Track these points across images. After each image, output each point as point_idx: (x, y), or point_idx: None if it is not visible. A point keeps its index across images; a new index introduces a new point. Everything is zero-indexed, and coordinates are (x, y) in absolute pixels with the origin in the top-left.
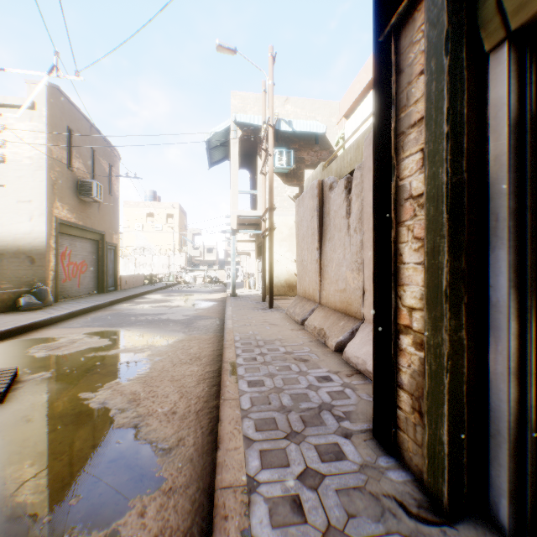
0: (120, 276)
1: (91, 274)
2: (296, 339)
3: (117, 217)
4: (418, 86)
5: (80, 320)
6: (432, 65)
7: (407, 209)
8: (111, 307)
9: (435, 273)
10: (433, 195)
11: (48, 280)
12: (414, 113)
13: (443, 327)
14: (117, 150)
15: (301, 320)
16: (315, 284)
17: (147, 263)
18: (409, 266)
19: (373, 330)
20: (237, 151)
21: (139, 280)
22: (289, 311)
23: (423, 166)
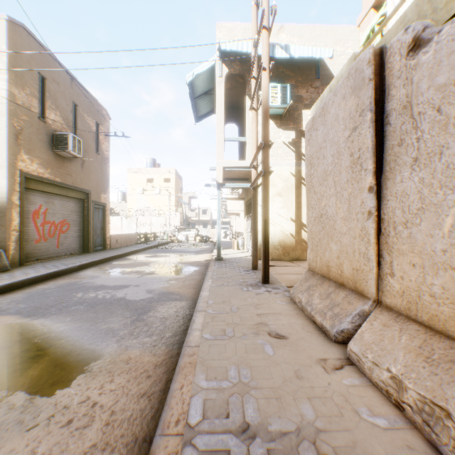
0: (110, 235)
1: (75, 234)
2: (361, 434)
3: (105, 177)
4: None
5: (12, 296)
6: None
7: None
8: (77, 272)
9: None
10: None
11: (8, 241)
12: None
13: None
14: (106, 109)
15: (334, 332)
16: (363, 261)
17: (146, 223)
18: None
19: None
20: (223, 92)
21: (132, 239)
22: (299, 298)
23: None
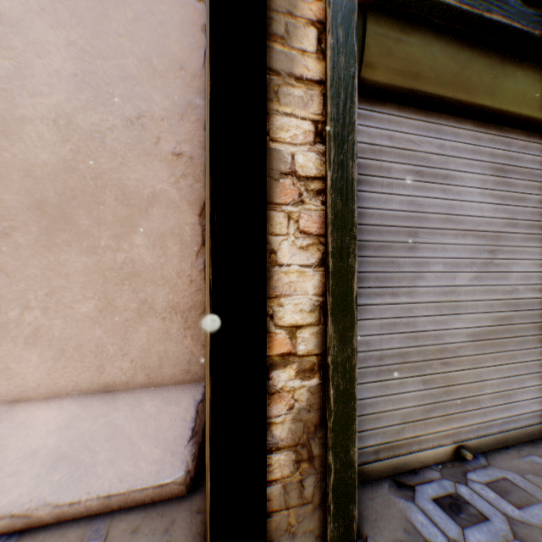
0: None
1: None
2: None
3: None
4: (308, 35)
5: None
6: (341, 35)
7: (287, 188)
8: None
9: (344, 278)
10: (342, 188)
11: None
12: (302, 65)
13: (355, 336)
14: None
15: None
16: None
17: None
18: (292, 269)
19: (213, 388)
20: None
21: None
22: None
23: (316, 144)
